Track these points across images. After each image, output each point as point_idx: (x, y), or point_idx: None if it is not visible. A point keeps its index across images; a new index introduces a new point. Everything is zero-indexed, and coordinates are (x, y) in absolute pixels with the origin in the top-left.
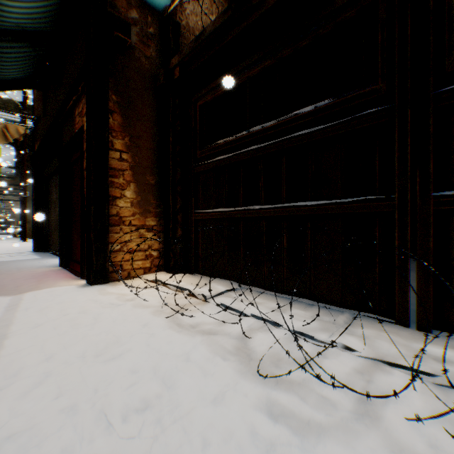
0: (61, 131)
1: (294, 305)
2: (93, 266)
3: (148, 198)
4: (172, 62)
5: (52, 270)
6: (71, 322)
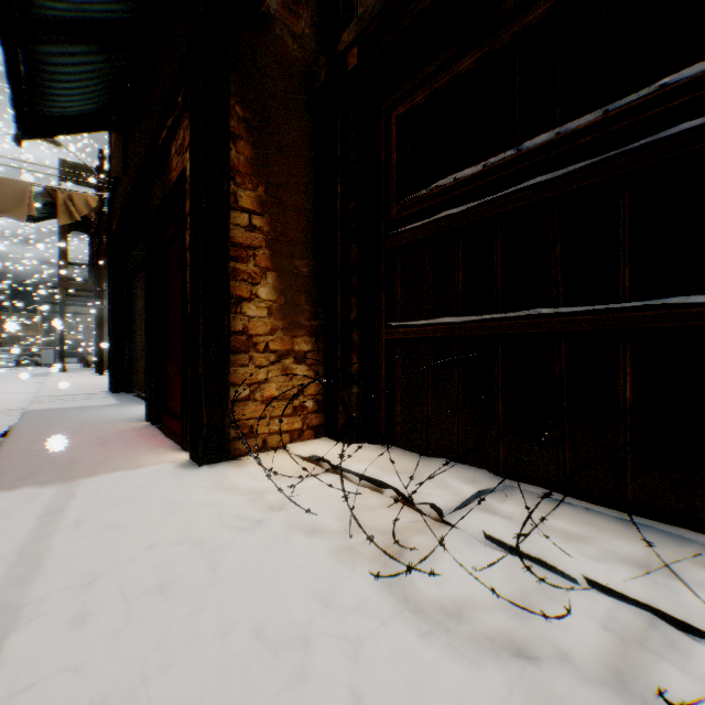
0: (148, 191)
1: (679, 550)
2: (201, 429)
3: (298, 301)
4: (341, 42)
5: (134, 429)
6: (160, 574)
